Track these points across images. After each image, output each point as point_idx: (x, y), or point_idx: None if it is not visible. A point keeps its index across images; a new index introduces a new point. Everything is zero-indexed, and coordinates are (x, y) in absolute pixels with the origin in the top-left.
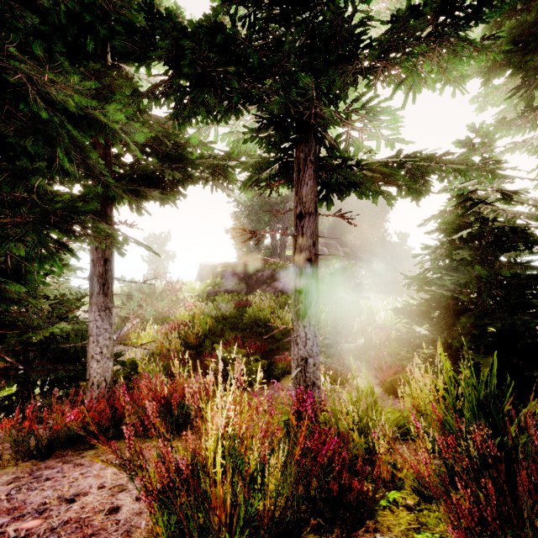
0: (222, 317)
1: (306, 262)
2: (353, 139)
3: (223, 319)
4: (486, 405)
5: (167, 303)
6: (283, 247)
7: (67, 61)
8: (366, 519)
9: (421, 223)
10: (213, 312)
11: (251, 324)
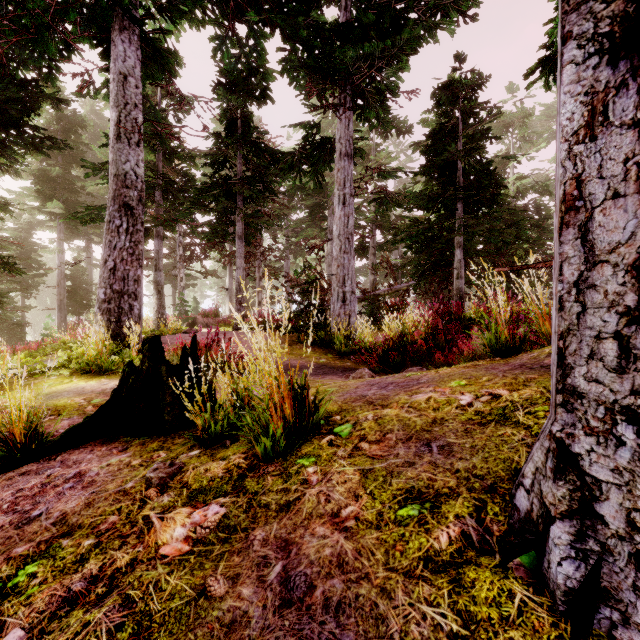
0: None
1: None
2: None
3: None
4: None
5: None
6: None
7: None
8: None
9: None
10: None
11: None
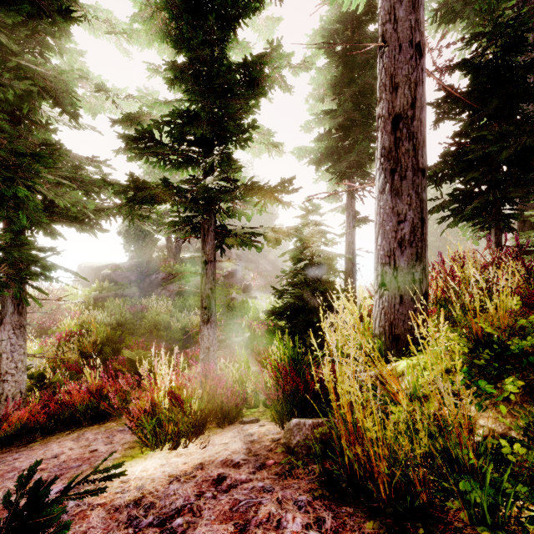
0: (117, 324)
1: (209, 290)
2: (237, 209)
3: (118, 325)
4: (294, 358)
5: (46, 313)
6: (178, 250)
7: (7, 124)
8: (239, 415)
9: (281, 255)
10: (107, 319)
11: (151, 329)
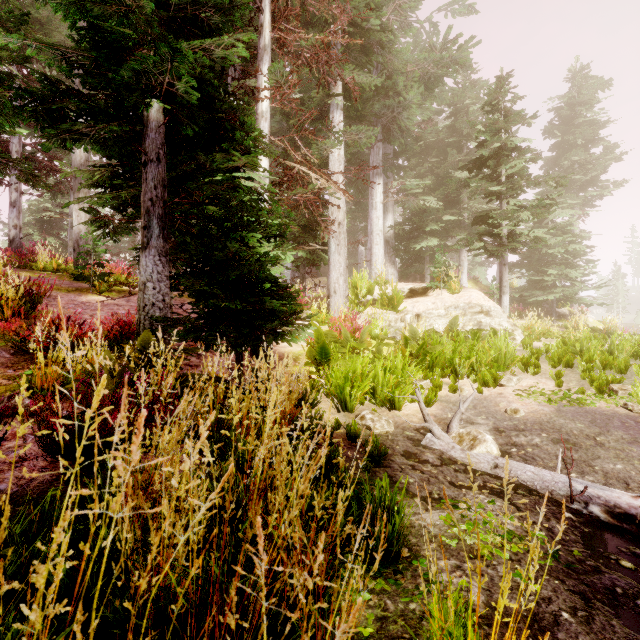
0: None
1: None
2: None
3: None
4: None
5: None
6: None
7: None
8: None
9: None
10: None
11: None
